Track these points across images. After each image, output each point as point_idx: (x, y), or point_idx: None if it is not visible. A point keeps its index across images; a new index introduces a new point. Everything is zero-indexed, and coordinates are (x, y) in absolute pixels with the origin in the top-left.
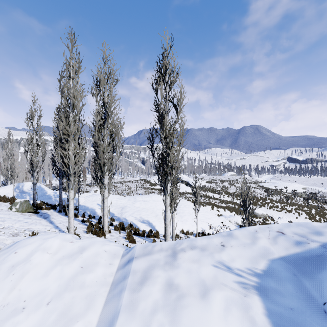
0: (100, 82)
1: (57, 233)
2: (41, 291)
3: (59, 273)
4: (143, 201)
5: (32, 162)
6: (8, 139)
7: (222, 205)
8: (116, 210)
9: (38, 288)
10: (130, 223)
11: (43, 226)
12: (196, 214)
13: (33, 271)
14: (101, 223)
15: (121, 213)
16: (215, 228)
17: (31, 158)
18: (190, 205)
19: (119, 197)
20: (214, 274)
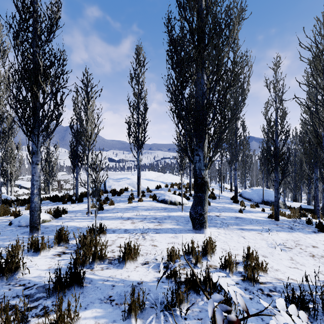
0: None
1: None
2: None
3: None
4: None
5: None
6: None
7: None
8: None
9: None
10: None
11: None
12: None
13: None
14: None
15: None
16: None
17: None
18: None
19: None
20: (84, 190)
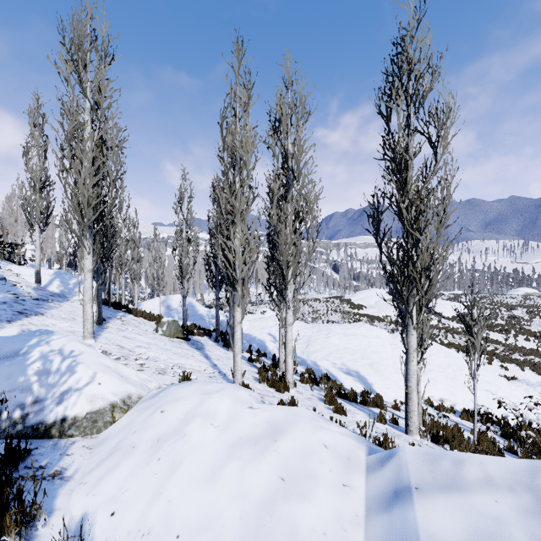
0: (281, 121)
1: (216, 376)
2: (207, 520)
3: (237, 480)
4: (344, 334)
5: (182, 265)
6: (155, 236)
7: (513, 356)
8: (298, 346)
9: (200, 508)
10: (326, 373)
11: (196, 361)
12: (474, 374)
13: (190, 460)
14: (279, 367)
15: (307, 352)
16: (515, 408)
17: (180, 259)
18: (440, 350)
19: (302, 325)
20: None
